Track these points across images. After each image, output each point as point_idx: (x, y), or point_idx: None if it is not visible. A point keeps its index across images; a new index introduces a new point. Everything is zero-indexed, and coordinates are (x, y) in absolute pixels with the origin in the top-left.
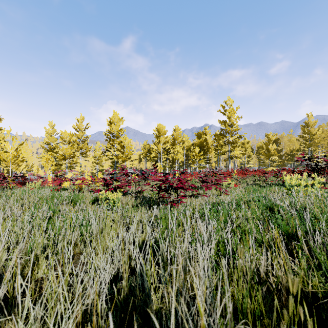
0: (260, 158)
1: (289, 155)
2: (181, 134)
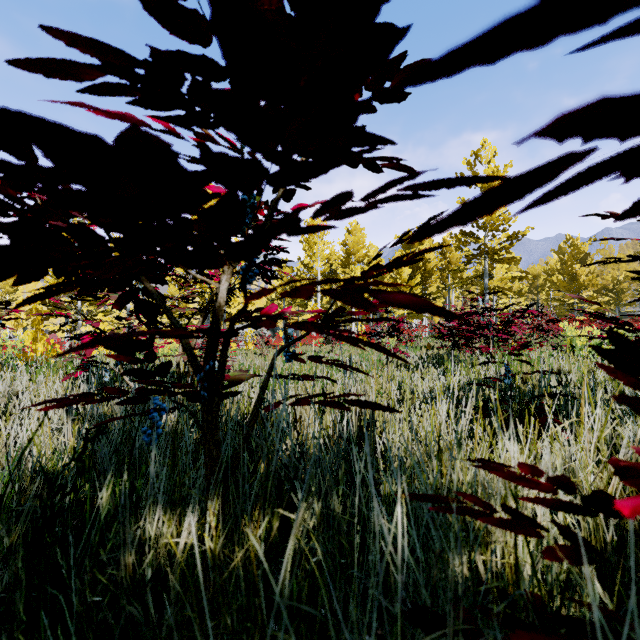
0: (537, 301)
1: (612, 291)
2: (364, 240)
